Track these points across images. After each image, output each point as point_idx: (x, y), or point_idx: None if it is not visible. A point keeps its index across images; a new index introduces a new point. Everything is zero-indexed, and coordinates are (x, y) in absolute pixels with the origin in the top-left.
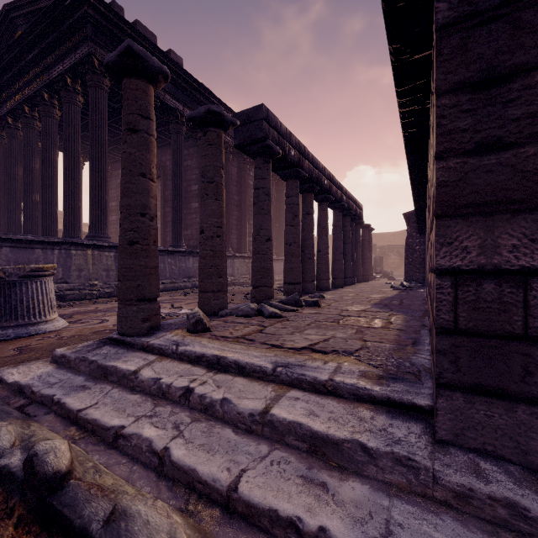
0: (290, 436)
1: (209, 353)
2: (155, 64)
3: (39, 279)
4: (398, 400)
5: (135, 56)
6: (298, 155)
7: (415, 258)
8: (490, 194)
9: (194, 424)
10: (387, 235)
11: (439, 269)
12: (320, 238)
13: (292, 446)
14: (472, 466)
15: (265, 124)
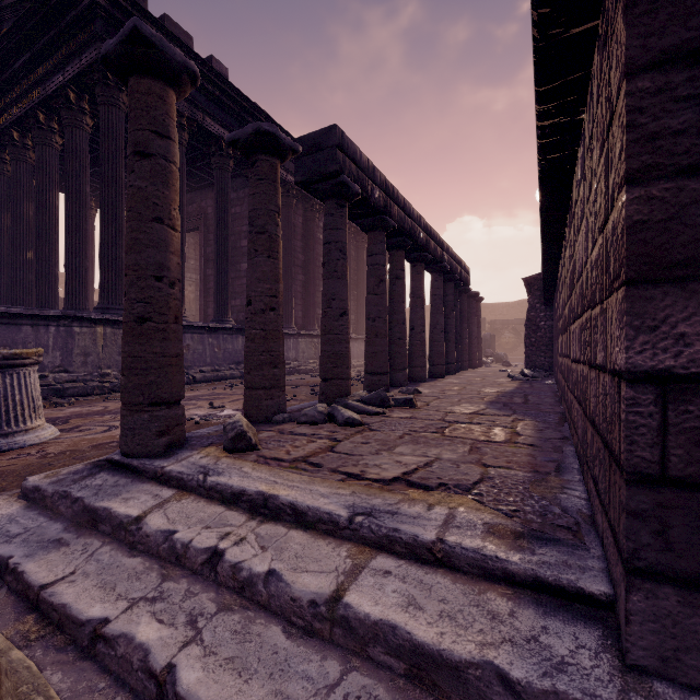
0: (376, 646)
1: (252, 489)
2: (176, 57)
3: (15, 370)
4: (552, 582)
5: (146, 44)
6: (385, 197)
7: (539, 337)
8: None
9: (221, 617)
10: (499, 307)
11: (632, 372)
12: (414, 311)
13: (379, 664)
14: None
15: (338, 153)
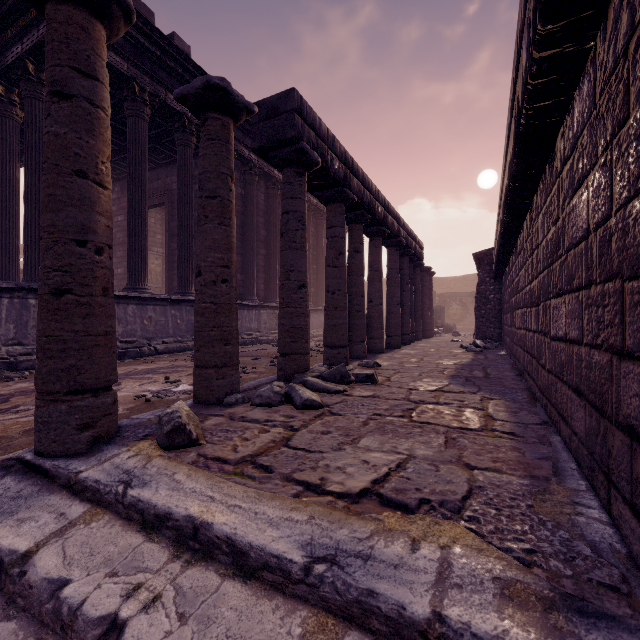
0: None
1: (180, 511)
2: None
3: None
4: None
5: None
6: (344, 169)
7: (489, 310)
8: None
9: None
10: (446, 281)
11: None
12: (372, 284)
13: None
14: None
15: (297, 118)
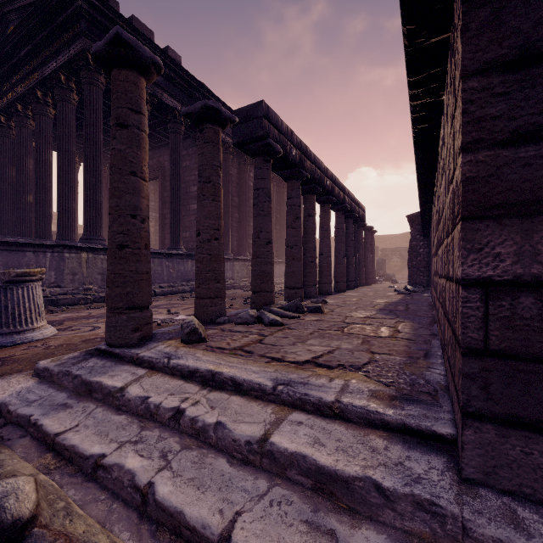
0: (292, 470)
1: (203, 368)
2: (146, 54)
3: (25, 284)
4: (414, 427)
5: (125, 45)
6: (300, 154)
7: (419, 261)
8: (528, 192)
9: (184, 453)
10: (389, 238)
11: (466, 279)
12: (322, 240)
13: (294, 482)
14: (508, 514)
15: (265, 122)
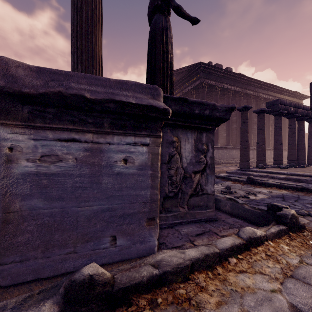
0: (291, 179)
1: (269, 171)
2: (250, 107)
3: None
4: None
5: (246, 107)
6: (295, 109)
7: None
8: None
9: (270, 179)
10: None
11: None
12: (309, 139)
13: (291, 181)
14: None
15: (279, 105)
